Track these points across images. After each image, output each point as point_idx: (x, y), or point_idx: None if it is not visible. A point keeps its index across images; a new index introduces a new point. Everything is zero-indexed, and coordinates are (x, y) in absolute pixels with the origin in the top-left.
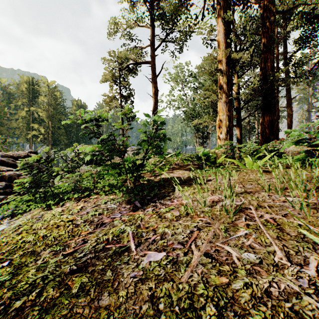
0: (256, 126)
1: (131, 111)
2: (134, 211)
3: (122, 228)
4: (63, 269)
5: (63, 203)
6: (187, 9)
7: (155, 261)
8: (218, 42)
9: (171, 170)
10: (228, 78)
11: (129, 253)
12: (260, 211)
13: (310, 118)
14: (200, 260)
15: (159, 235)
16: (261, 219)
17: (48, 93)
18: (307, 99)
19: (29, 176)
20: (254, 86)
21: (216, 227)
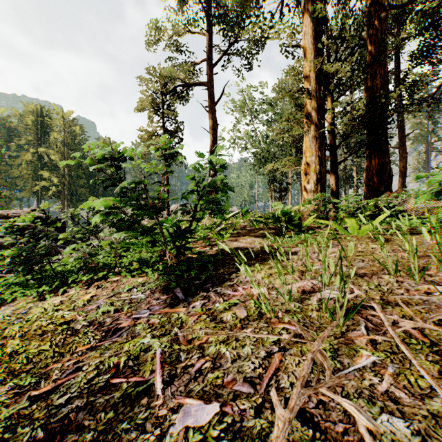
0: (355, 174)
1: (179, 153)
2: (172, 306)
3: (145, 342)
4: (18, 437)
5: (65, 289)
6: (258, 5)
7: (196, 427)
8: (303, 49)
9: (235, 236)
10: (318, 102)
11: (150, 400)
12: (391, 313)
13: (429, 163)
14: (288, 429)
15: (210, 359)
16: (395, 328)
17: (63, 128)
18: (425, 137)
19: (15, 247)
20: (358, 113)
21: (316, 348)
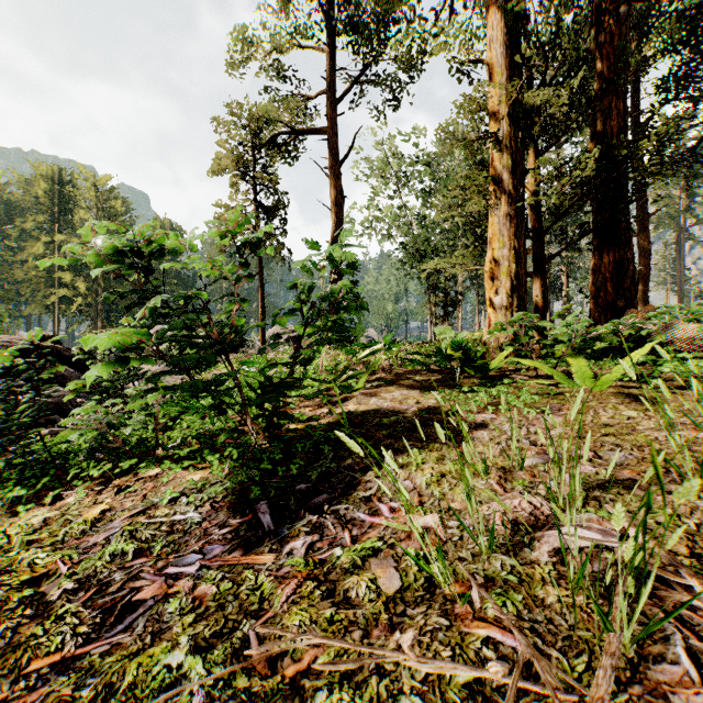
0: (565, 278)
1: (282, 243)
2: (247, 548)
3: (174, 663)
4: None
5: (59, 493)
6: None
7: None
8: (488, 66)
9: (373, 386)
10: (514, 156)
11: None
12: None
13: (682, 260)
14: None
15: None
16: None
17: (96, 202)
18: (676, 218)
19: None
20: (583, 174)
21: None
